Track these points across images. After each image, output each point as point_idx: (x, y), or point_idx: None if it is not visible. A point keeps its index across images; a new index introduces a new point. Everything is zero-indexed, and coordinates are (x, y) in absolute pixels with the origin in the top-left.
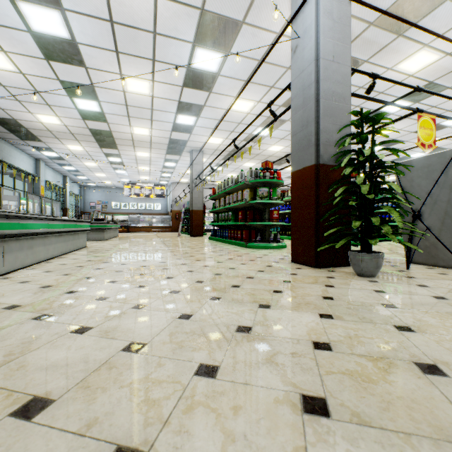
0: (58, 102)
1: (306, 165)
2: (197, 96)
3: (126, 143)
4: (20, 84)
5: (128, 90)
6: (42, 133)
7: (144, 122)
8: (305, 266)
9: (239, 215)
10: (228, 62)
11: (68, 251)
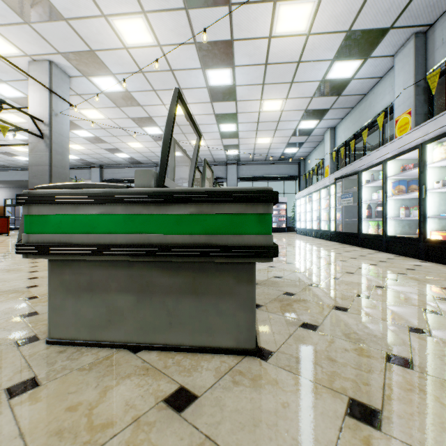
0: None
1: None
2: None
3: None
4: None
5: None
6: None
7: None
8: None
9: None
10: None
11: None
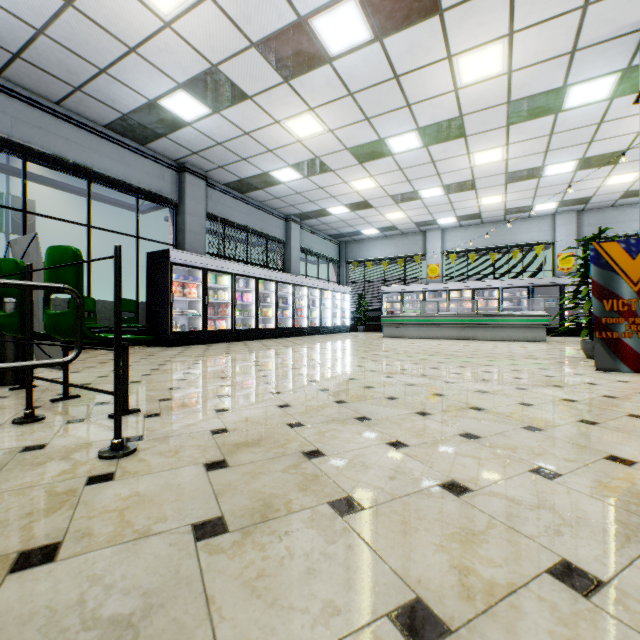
0: None
1: None
2: None
3: None
4: None
5: None
6: None
7: None
8: None
9: None
10: None
11: None
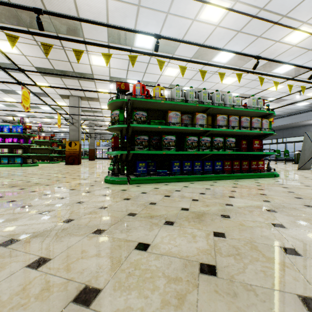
0: None
1: None
2: None
3: None
4: None
5: None
6: None
7: None
8: None
9: (254, 143)
10: None
11: None
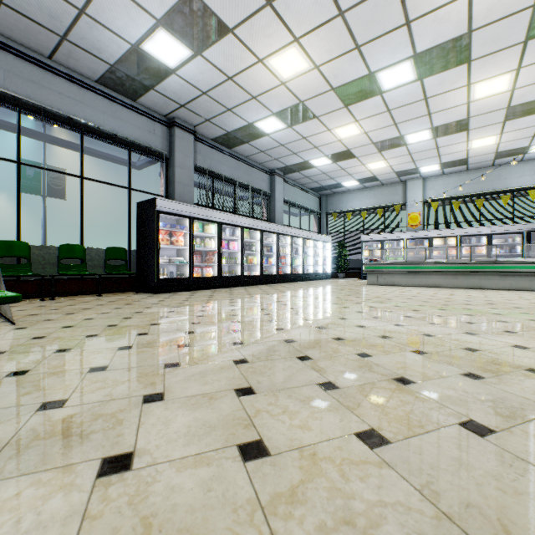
0: None
1: None
2: None
3: None
4: None
5: None
6: None
7: None
8: None
9: None
10: None
11: None
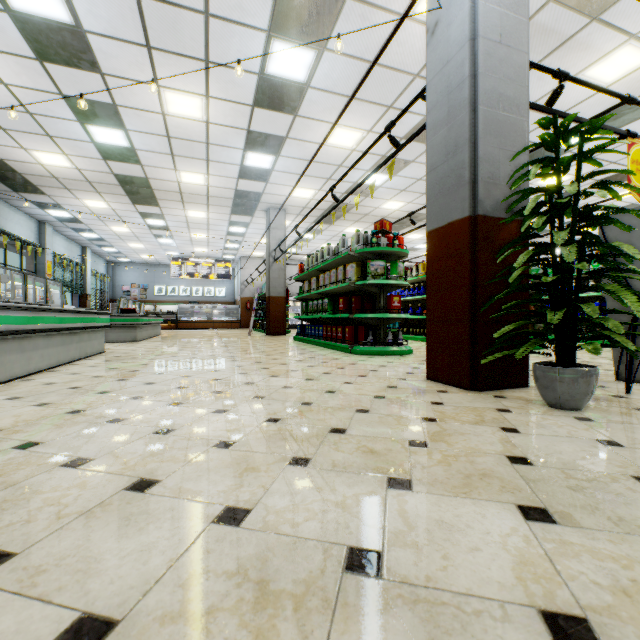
0: (63, 131)
1: (454, 218)
2: (275, 122)
3: (170, 196)
4: (3, 101)
5: (170, 112)
6: (44, 181)
7: (196, 164)
8: (452, 387)
9: (339, 303)
10: (323, 65)
11: (70, 360)
